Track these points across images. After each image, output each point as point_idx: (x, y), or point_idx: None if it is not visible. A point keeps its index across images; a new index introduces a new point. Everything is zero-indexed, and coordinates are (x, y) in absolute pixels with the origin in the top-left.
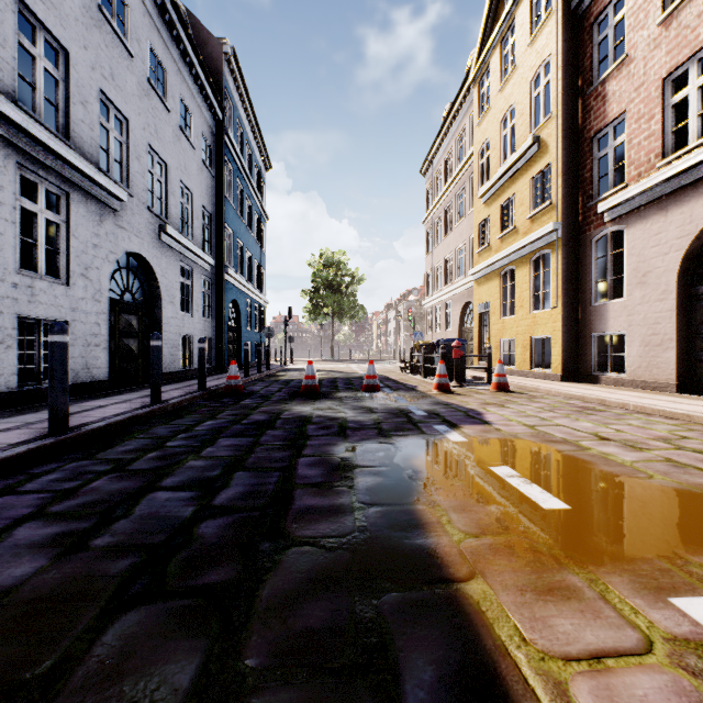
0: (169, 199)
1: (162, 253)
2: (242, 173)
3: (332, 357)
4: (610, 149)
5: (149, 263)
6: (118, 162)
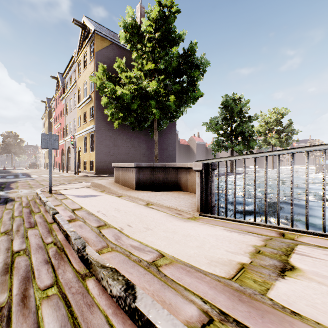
0: None
1: None
2: None
3: (12, 166)
4: None
5: None
6: None
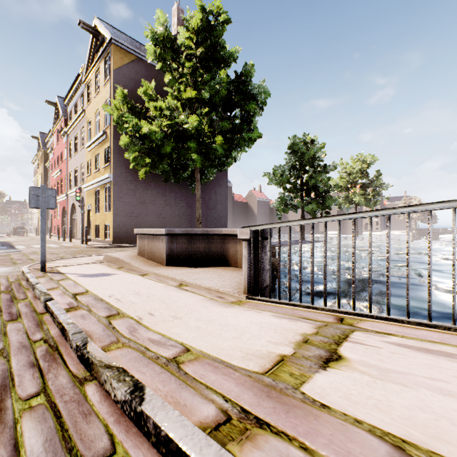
0: None
1: None
2: None
3: None
4: None
5: None
6: None
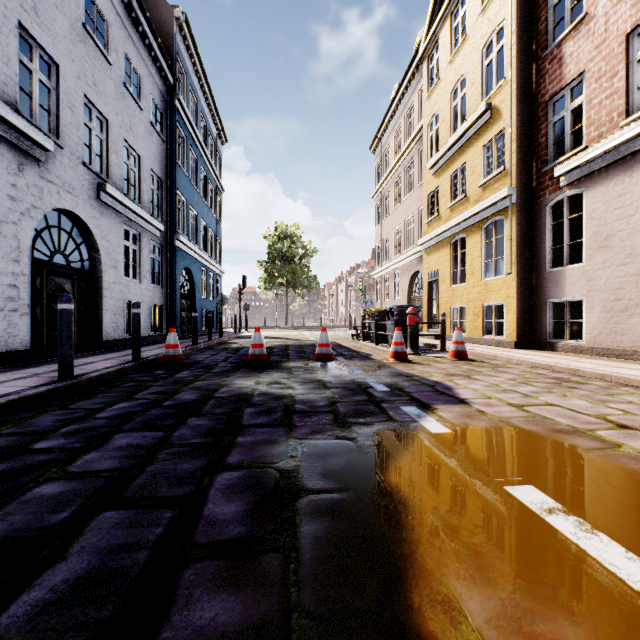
0: (111, 157)
1: (101, 213)
2: (195, 141)
3: (286, 325)
4: (566, 112)
5: (86, 223)
6: (44, 108)
